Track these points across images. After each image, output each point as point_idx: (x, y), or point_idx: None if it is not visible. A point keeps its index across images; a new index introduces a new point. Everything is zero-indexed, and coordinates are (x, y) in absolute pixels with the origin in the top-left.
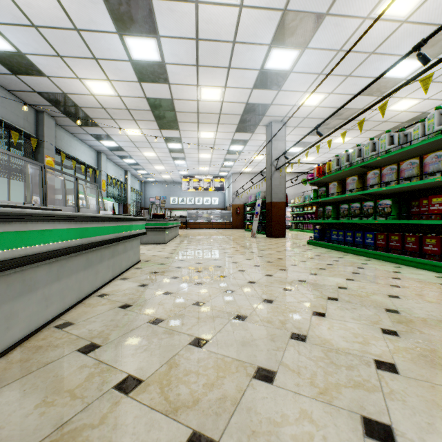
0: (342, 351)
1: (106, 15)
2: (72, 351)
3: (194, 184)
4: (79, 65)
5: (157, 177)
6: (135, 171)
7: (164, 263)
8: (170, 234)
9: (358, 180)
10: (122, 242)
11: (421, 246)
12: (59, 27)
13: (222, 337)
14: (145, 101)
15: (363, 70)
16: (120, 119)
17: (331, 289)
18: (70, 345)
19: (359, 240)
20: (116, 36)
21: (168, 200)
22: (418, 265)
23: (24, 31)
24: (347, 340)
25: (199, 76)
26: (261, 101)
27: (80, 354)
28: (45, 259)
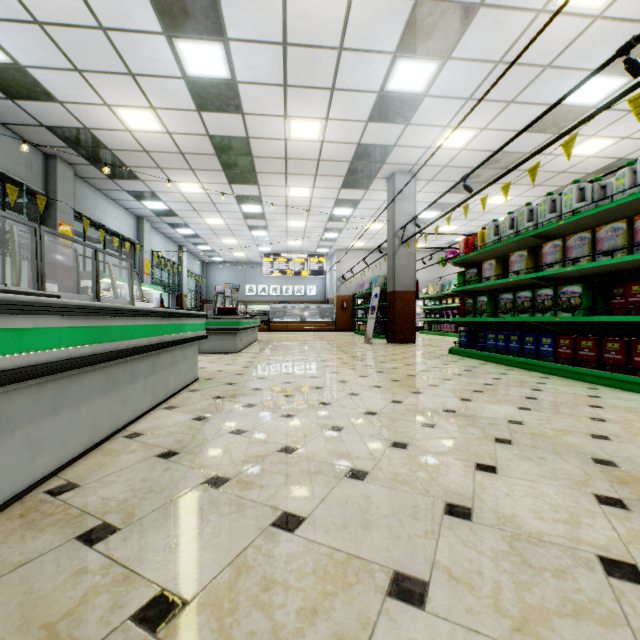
0: (539, 540)
1: (146, 5)
2: (66, 540)
3: (280, 265)
4: (107, 84)
5: (227, 256)
6: (194, 247)
7: (235, 382)
8: (244, 339)
9: (528, 257)
10: (168, 351)
11: (630, 357)
12: (76, 24)
13: (328, 511)
14: (207, 141)
15: (533, 92)
16: (170, 169)
17: (498, 425)
18: (65, 528)
19: (530, 347)
20: (162, 38)
21: (242, 289)
22: (626, 386)
23: (23, 30)
24: (543, 518)
25: (288, 102)
26: (380, 140)
27: (80, 546)
28: (26, 378)
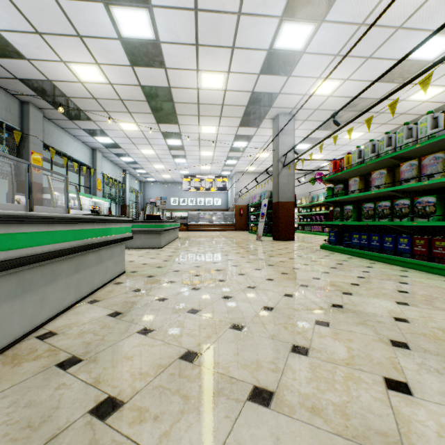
0: None
1: None
2: None
3: (195, 183)
4: (61, 44)
5: (157, 177)
6: (134, 170)
7: (154, 275)
8: (167, 237)
9: (387, 174)
10: (94, 251)
11: None
12: None
13: None
14: (139, 90)
15: (386, 50)
16: (114, 112)
17: (387, 323)
18: None
19: (389, 246)
20: (101, 5)
21: (168, 201)
22: None
23: None
24: None
25: (199, 58)
26: (268, 89)
27: None
28: None
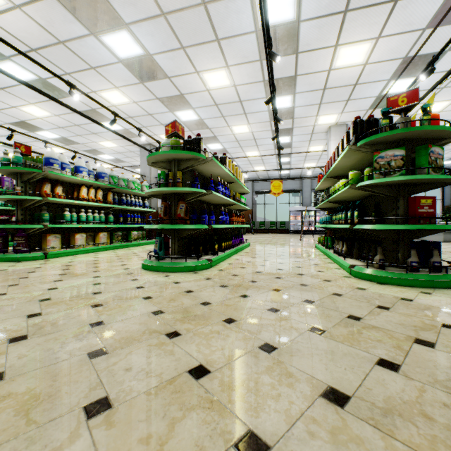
0: None
1: None
2: None
3: None
4: None
5: None
6: None
7: None
8: None
9: None
10: None
11: None
12: None
13: None
14: None
15: None
16: None
17: None
18: None
19: None
20: None
21: None
22: None
23: None
24: None
25: None
26: None
27: None
28: None
